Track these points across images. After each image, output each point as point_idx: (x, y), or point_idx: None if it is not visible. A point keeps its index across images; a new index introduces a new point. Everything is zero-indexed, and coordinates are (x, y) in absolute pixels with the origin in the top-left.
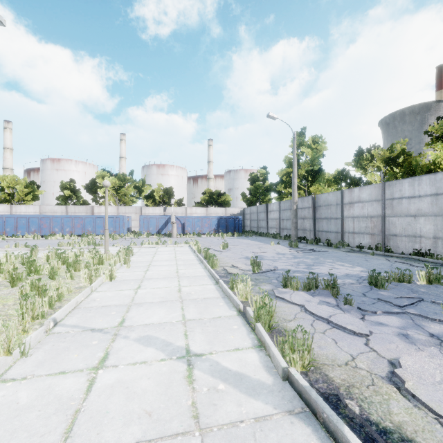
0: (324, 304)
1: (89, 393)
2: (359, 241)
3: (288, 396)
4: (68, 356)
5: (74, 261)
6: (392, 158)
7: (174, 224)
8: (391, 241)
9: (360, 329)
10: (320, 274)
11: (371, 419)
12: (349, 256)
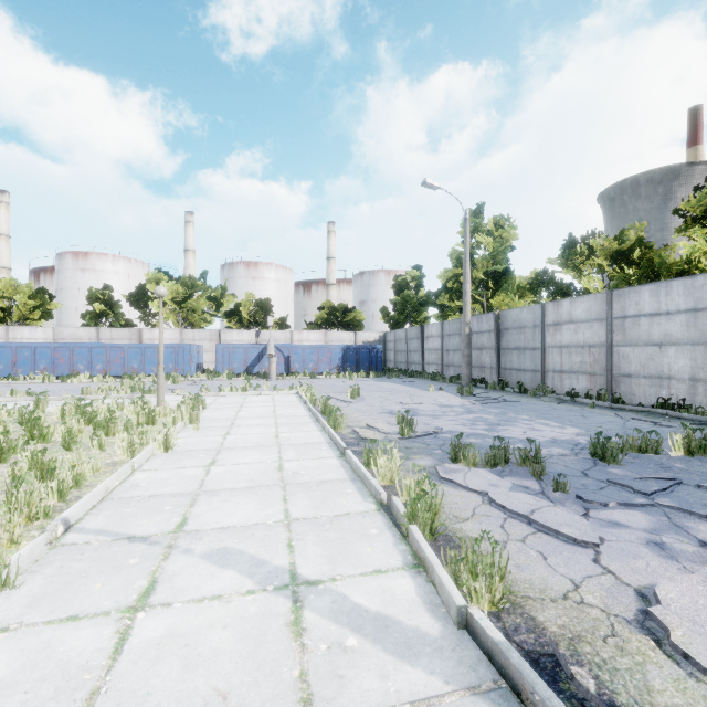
0: (521, 490)
1: (118, 657)
2: (570, 385)
3: (468, 659)
4: (86, 587)
5: (106, 419)
6: (623, 253)
7: (272, 358)
8: (622, 386)
9: (583, 533)
10: (511, 439)
11: (618, 704)
12: (555, 409)
